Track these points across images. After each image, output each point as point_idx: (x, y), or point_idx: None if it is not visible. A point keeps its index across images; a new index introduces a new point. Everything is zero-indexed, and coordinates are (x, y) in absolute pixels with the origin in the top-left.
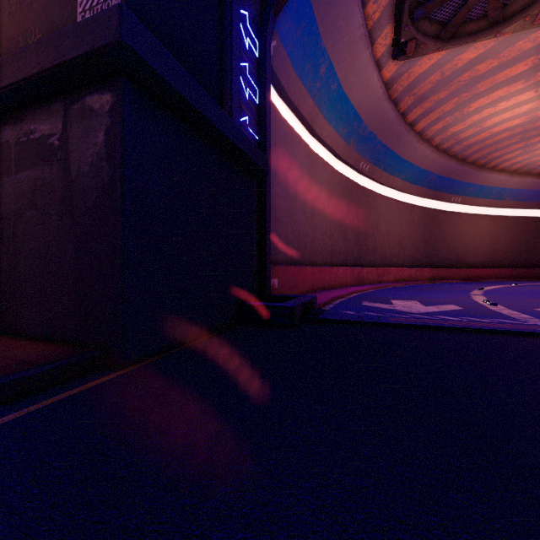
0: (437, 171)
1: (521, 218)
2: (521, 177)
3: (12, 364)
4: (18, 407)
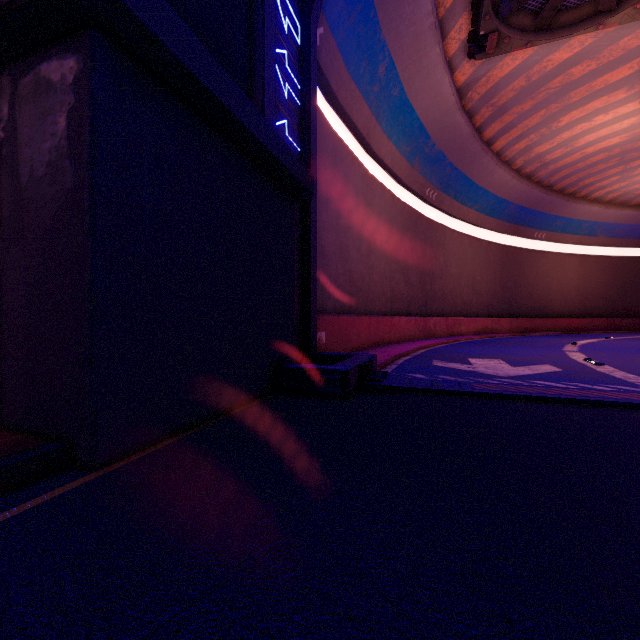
0: (518, 201)
1: (617, 258)
2: (617, 209)
3: None
4: None
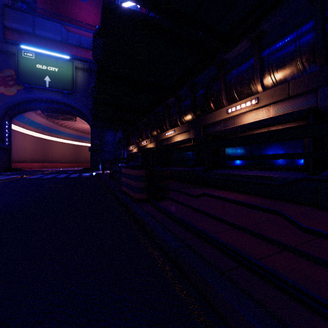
0: (76, 134)
1: None
2: None
3: None
4: None
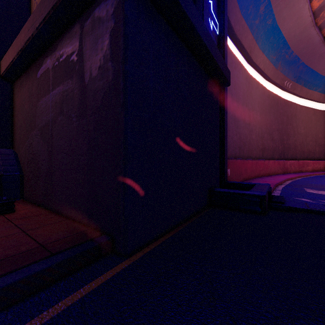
0: None
1: None
2: None
3: (32, 248)
4: (16, 322)
